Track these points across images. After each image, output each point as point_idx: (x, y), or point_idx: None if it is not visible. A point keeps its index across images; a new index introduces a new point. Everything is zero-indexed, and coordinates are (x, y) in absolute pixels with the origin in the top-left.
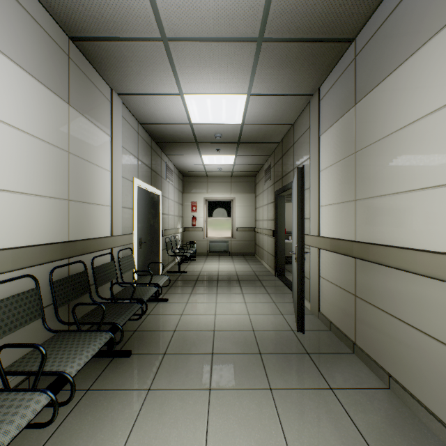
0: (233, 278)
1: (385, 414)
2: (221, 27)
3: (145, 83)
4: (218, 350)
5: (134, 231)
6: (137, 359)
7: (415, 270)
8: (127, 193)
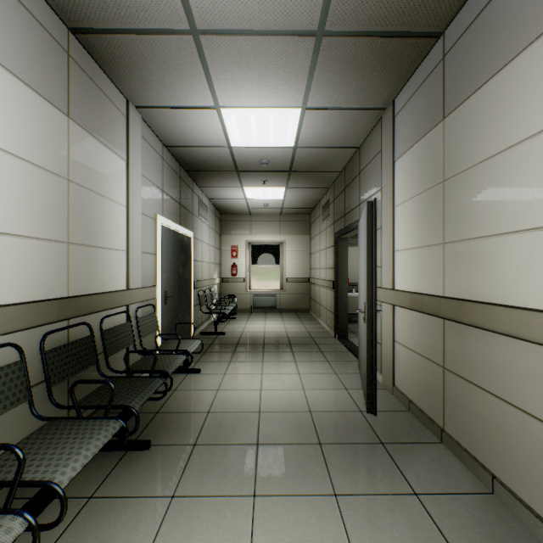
0: (283, 341)
1: (491, 532)
2: (269, 15)
3: (170, 93)
4: (265, 439)
5: (158, 282)
6: (158, 453)
7: (532, 337)
8: (148, 234)
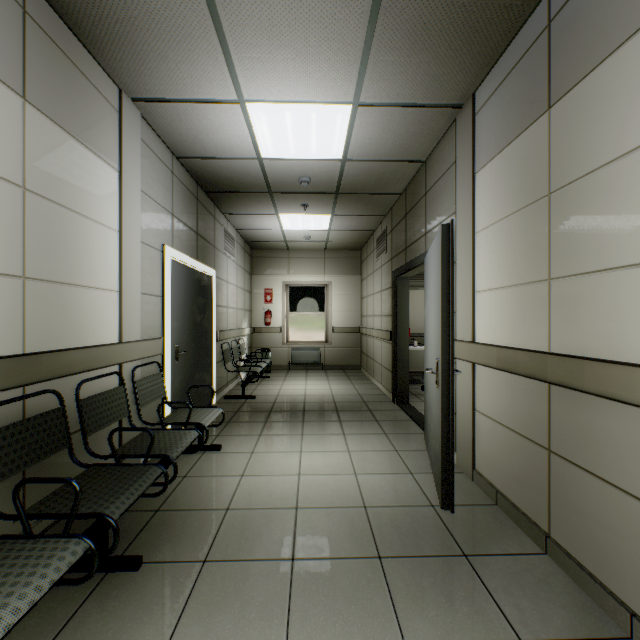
0: (329, 407)
1: None
2: None
3: (177, 79)
4: (303, 550)
5: (166, 333)
6: (152, 576)
7: None
8: (151, 270)
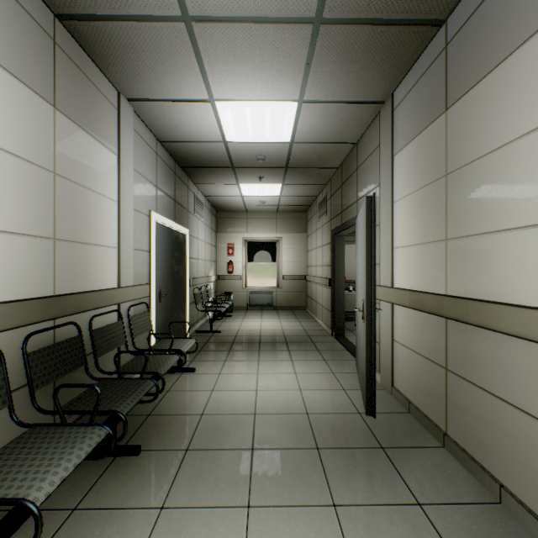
0: (280, 339)
1: None
2: (264, 1)
3: (163, 85)
4: (260, 443)
5: (152, 280)
6: (148, 459)
7: None
8: (141, 231)
